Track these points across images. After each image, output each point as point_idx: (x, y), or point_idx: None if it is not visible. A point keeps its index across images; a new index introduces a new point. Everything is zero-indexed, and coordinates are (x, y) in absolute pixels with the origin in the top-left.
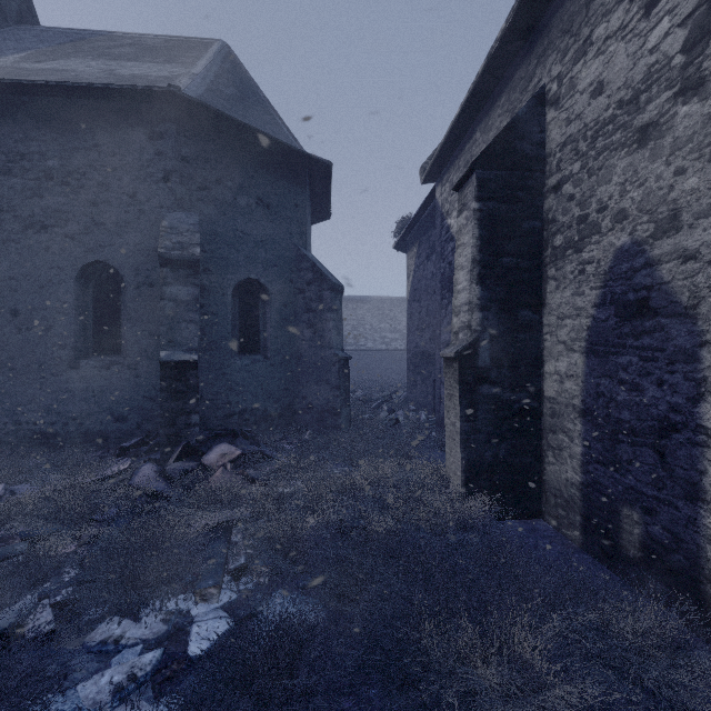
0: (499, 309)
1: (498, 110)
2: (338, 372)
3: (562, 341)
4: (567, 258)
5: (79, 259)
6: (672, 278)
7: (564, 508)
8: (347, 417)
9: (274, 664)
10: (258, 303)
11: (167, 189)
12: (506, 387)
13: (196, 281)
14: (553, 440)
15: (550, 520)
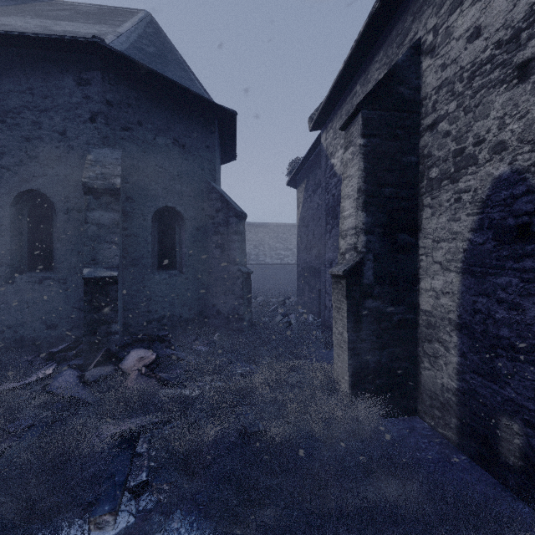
0: (381, 233)
1: (376, 65)
2: (241, 284)
3: (438, 262)
4: (442, 188)
5: (14, 187)
6: None
7: (440, 409)
8: (249, 321)
9: None
10: (174, 227)
11: (93, 128)
12: (387, 301)
13: (116, 207)
14: (429, 348)
15: (426, 418)
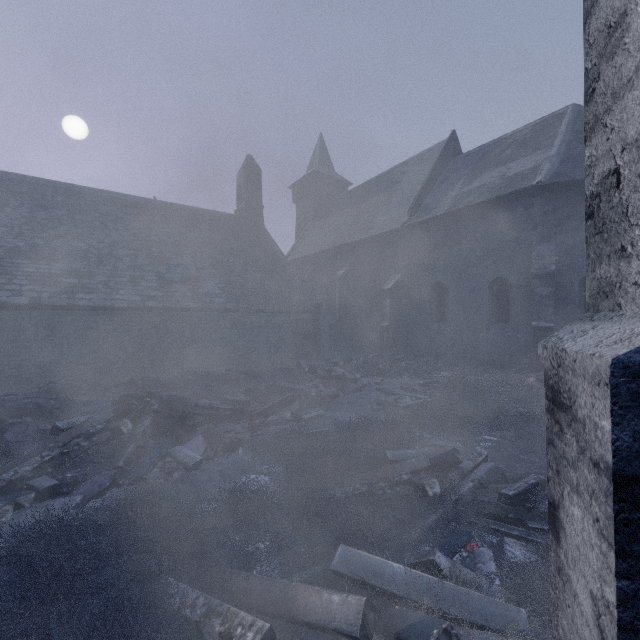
0: None
1: None
2: None
3: None
4: None
5: (490, 277)
6: None
7: None
8: None
9: None
10: None
11: (534, 233)
12: None
13: (552, 284)
14: None
15: None
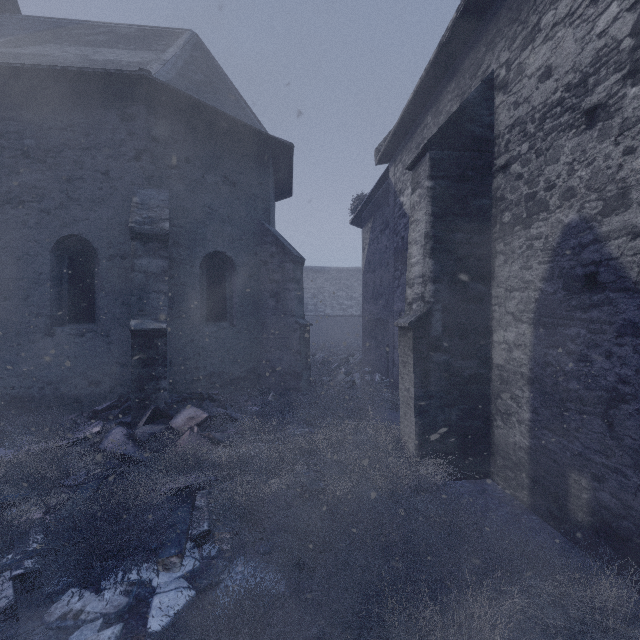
0: (450, 281)
1: (448, 95)
2: (299, 338)
3: (510, 312)
4: (515, 234)
5: (54, 232)
6: (621, 254)
7: (513, 470)
8: (307, 379)
9: None
10: (224, 274)
11: (138, 167)
12: (457, 355)
13: (165, 254)
14: (502, 405)
15: (498, 480)
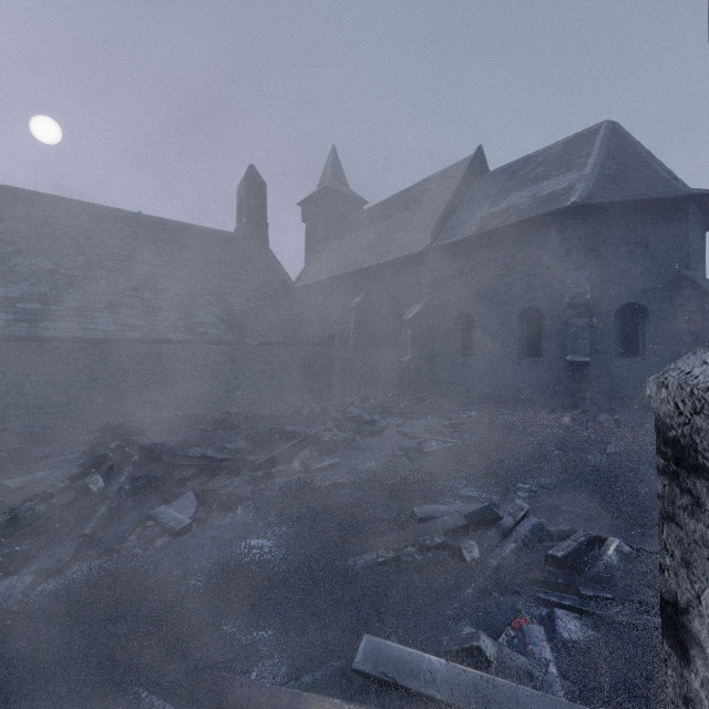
0: None
1: None
2: None
3: None
4: None
5: (520, 307)
6: None
7: None
8: None
9: (619, 462)
10: (637, 319)
11: (568, 259)
12: None
13: (587, 315)
14: None
15: None
